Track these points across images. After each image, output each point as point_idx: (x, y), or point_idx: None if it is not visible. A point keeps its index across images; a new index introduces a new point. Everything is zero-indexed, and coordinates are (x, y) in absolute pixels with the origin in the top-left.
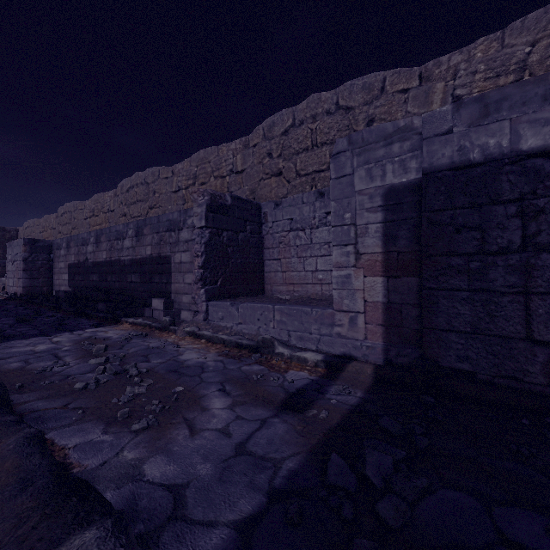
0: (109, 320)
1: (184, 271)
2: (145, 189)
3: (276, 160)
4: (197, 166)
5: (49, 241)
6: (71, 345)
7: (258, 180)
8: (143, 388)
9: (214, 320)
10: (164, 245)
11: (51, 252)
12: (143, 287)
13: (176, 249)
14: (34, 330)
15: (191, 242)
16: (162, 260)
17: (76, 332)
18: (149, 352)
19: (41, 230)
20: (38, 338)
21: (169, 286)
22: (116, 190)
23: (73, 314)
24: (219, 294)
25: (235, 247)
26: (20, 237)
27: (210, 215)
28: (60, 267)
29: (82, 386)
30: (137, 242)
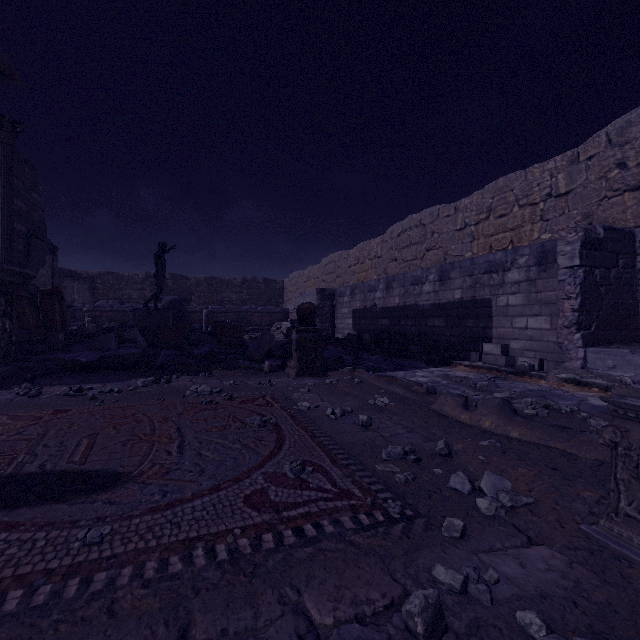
0: (435, 361)
1: (512, 315)
2: (421, 231)
3: (634, 170)
4: (492, 197)
5: (332, 290)
6: (442, 380)
7: (597, 201)
8: (606, 422)
9: (596, 369)
10: (481, 288)
11: (333, 299)
12: (449, 331)
13: (499, 292)
14: (383, 365)
15: (523, 283)
16: (478, 304)
17: (424, 369)
18: (540, 394)
19: (305, 280)
20: (402, 371)
21: (489, 331)
22: (383, 236)
23: (388, 355)
24: (593, 340)
25: (607, 286)
26: (285, 287)
27: (584, 252)
28: (343, 313)
29: (535, 412)
30: (441, 287)
